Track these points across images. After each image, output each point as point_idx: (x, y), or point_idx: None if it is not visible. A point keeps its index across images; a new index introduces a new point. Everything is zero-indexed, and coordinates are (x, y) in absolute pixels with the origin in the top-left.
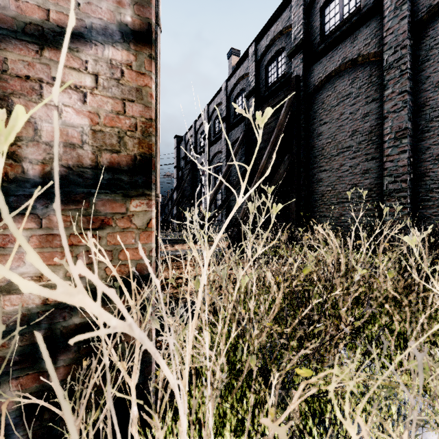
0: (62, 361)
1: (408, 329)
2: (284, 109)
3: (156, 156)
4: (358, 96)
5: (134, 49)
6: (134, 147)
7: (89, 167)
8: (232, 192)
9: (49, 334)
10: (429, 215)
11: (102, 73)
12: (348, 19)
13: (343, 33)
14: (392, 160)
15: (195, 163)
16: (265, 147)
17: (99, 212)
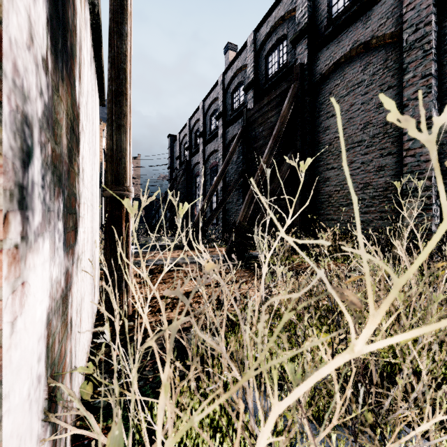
0: None
1: None
2: (287, 100)
3: (124, 133)
4: (371, 84)
5: None
6: None
7: None
8: (229, 193)
9: None
10: None
11: None
12: None
13: (354, 13)
14: (414, 154)
15: (189, 163)
16: (266, 143)
17: None
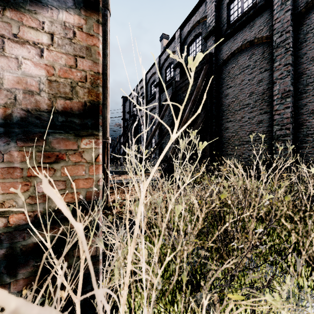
0: (21, 274)
1: (300, 240)
2: (201, 77)
3: (106, 108)
4: (254, 67)
5: (84, 15)
6: (84, 95)
7: (45, 110)
8: (163, 137)
9: (10, 252)
10: (306, 153)
11: (57, 33)
12: (247, 12)
13: (243, 22)
14: (279, 113)
15: (136, 116)
16: (187, 104)
17: (54, 149)
